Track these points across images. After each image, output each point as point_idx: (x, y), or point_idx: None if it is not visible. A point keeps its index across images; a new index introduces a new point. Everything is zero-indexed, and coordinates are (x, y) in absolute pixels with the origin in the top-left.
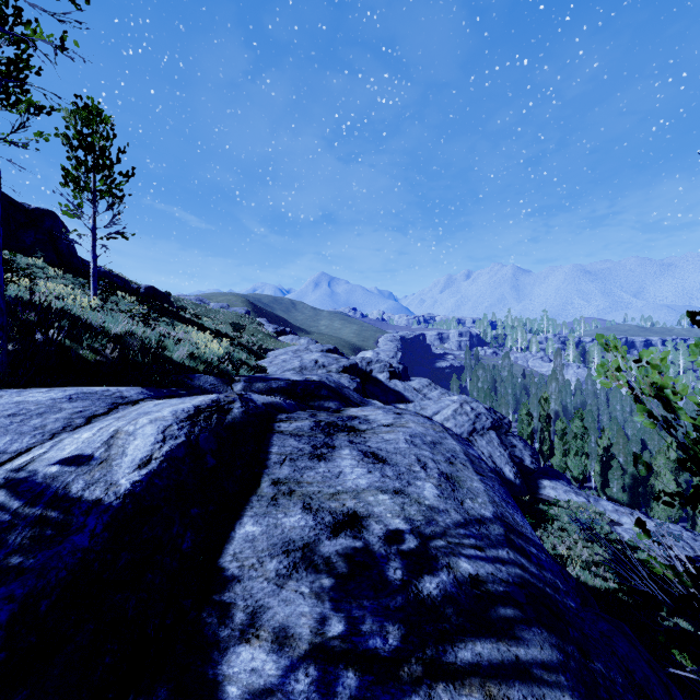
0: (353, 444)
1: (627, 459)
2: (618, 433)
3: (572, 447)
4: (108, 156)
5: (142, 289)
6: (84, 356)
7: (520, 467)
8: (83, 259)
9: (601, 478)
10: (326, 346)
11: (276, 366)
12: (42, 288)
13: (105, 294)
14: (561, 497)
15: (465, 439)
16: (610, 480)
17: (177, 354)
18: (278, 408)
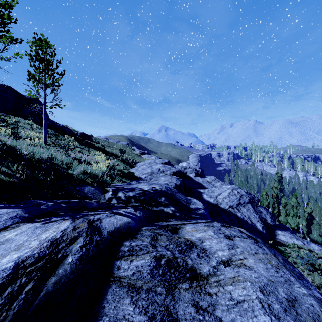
0: (200, 314)
1: (320, 219)
2: (315, 205)
3: (291, 212)
4: (50, 64)
5: (79, 134)
6: (1, 178)
7: (264, 223)
8: (52, 120)
9: (306, 228)
10: (164, 160)
11: (139, 171)
12: (23, 134)
13: (55, 136)
14: (288, 240)
15: (235, 208)
16: (312, 230)
17: (76, 172)
18: (124, 232)
